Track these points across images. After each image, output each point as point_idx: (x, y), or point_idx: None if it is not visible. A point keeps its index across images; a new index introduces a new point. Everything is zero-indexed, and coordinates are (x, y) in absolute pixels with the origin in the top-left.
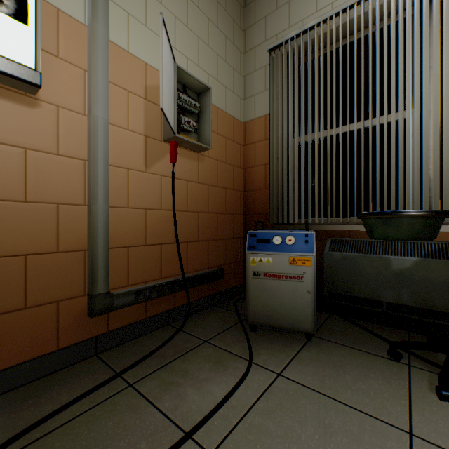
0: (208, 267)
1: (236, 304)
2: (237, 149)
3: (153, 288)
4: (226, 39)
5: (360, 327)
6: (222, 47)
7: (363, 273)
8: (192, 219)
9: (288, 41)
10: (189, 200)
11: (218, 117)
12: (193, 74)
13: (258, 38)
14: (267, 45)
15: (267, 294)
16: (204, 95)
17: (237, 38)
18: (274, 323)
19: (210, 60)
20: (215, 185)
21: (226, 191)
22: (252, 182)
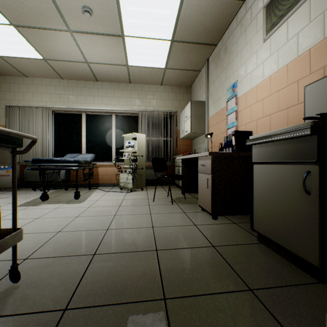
0: None
1: None
2: None
3: None
4: None
5: (30, 186)
6: None
7: (34, 175)
8: None
9: (13, 106)
10: None
11: None
12: None
13: (2, 97)
14: (6, 101)
15: None
16: None
17: None
18: (1, 187)
19: None
20: None
21: None
22: None
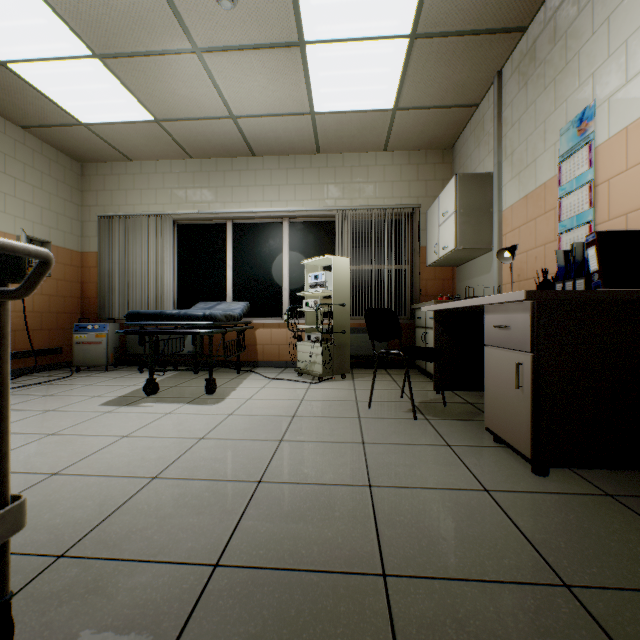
0: (50, 346)
1: (73, 368)
2: (76, 270)
3: (12, 354)
4: (66, 201)
5: (135, 364)
6: (63, 207)
7: None
8: (38, 316)
9: (110, 216)
10: (35, 305)
11: (59, 252)
12: (39, 230)
13: (93, 202)
14: (99, 209)
15: (85, 352)
16: (47, 244)
17: (76, 197)
18: (88, 364)
19: (53, 218)
20: (56, 295)
21: (66, 299)
22: (88, 292)
